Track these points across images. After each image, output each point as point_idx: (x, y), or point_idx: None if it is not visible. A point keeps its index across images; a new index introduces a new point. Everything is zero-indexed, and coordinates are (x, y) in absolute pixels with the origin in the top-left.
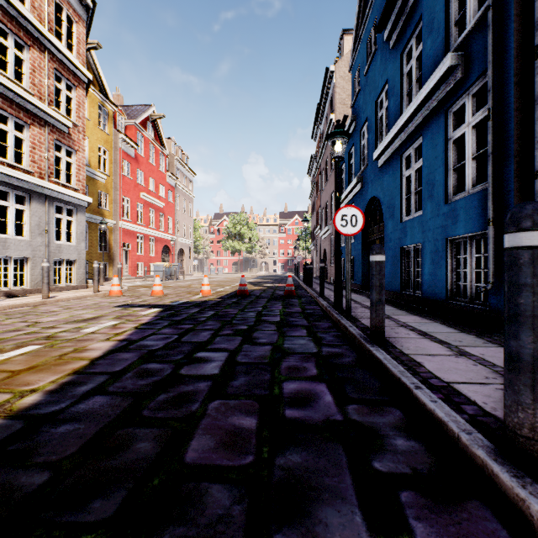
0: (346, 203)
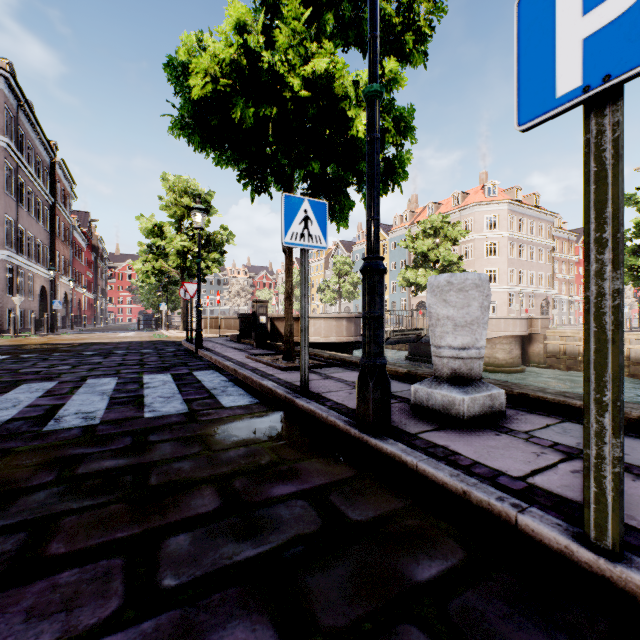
0: None
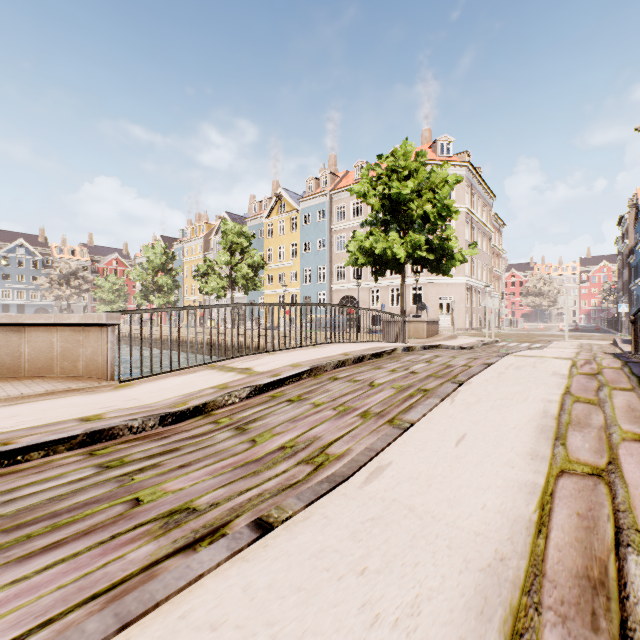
0: (632, 289)
